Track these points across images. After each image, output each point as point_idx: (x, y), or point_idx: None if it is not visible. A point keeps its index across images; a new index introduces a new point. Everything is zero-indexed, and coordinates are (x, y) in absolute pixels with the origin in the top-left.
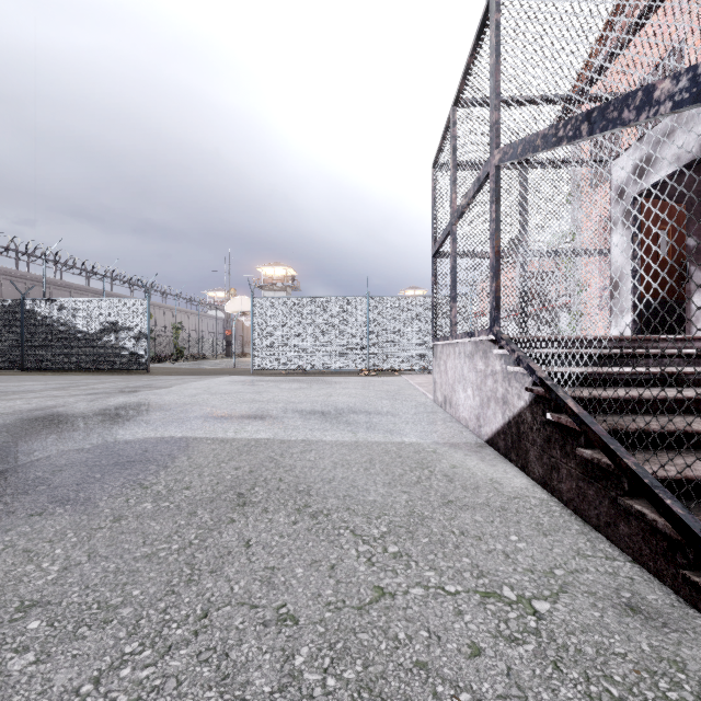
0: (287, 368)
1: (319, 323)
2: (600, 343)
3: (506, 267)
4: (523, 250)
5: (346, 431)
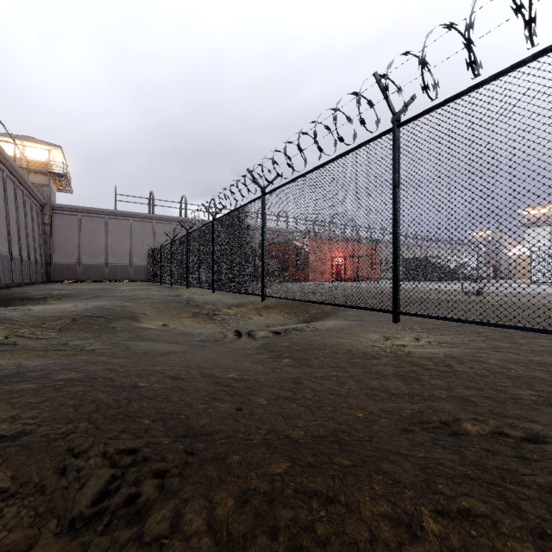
0: (551, 282)
1: None
2: None
3: None
4: None
5: None
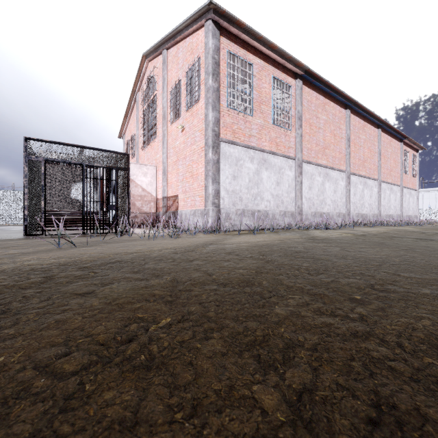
0: None
1: (3, 202)
2: (61, 211)
3: (68, 192)
4: (73, 188)
5: (7, 229)
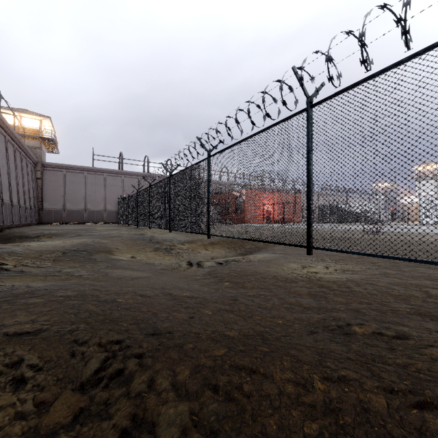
0: (436, 223)
1: None
2: None
3: None
4: None
5: None
